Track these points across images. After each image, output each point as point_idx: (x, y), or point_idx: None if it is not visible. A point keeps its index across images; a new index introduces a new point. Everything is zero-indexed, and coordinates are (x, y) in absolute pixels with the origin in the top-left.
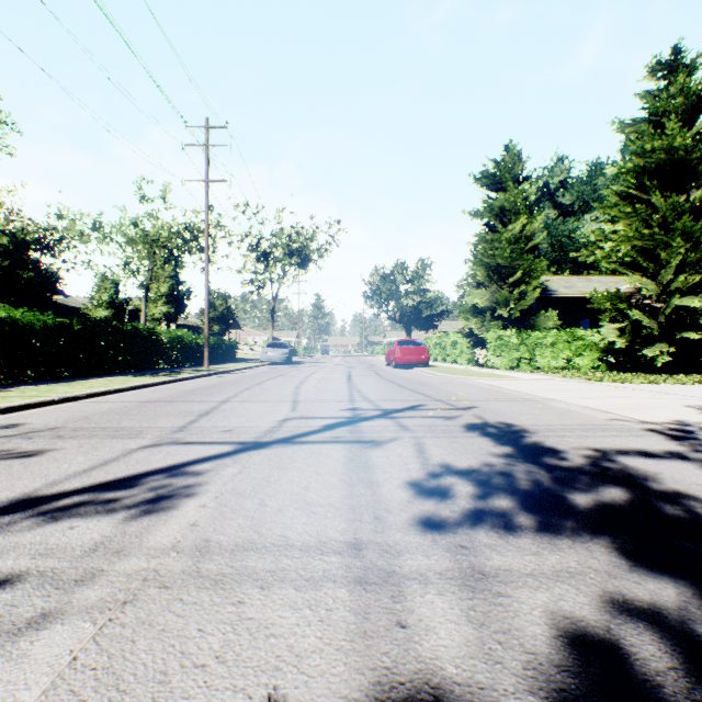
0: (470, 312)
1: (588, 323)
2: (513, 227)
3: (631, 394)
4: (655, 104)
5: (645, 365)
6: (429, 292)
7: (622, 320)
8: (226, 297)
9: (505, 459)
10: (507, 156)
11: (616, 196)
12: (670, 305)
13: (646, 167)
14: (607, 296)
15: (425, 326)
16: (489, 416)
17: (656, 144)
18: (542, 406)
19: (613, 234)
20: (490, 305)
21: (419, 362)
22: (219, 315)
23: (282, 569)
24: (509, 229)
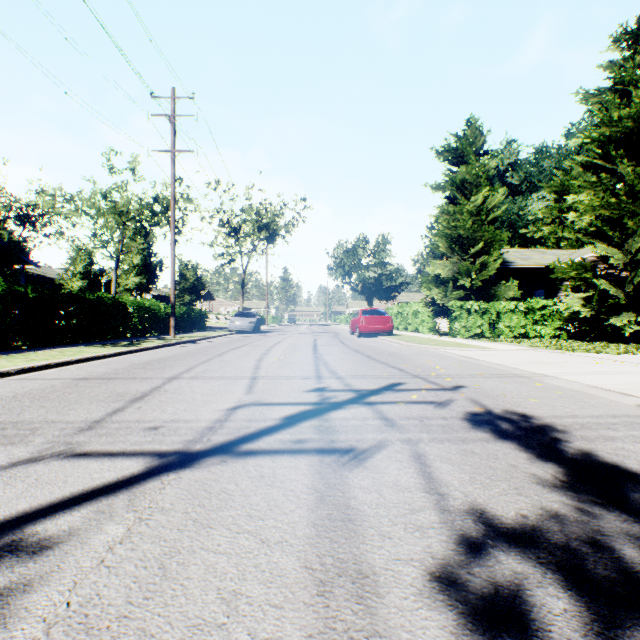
0: (431, 282)
1: (543, 293)
2: (475, 199)
3: (625, 368)
4: (621, 73)
5: (605, 334)
6: (389, 265)
7: (585, 290)
8: (197, 269)
9: (567, 494)
10: (469, 130)
11: (580, 167)
12: (639, 274)
13: (612, 136)
14: (571, 266)
15: (385, 297)
16: (488, 400)
17: (624, 112)
18: (540, 385)
19: (559, 211)
20: (452, 275)
21: (383, 331)
22: (190, 285)
23: None
24: (471, 201)
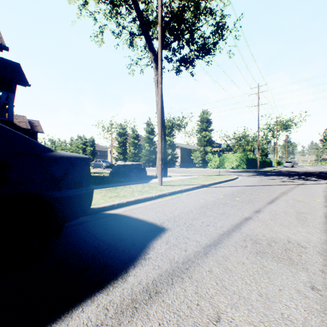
0: None
1: None
2: None
3: None
4: None
5: None
6: None
7: None
8: (266, 148)
9: None
10: None
11: None
12: None
13: None
14: None
15: None
16: None
17: None
18: None
19: None
20: None
21: None
22: (264, 153)
23: (318, 171)
24: None
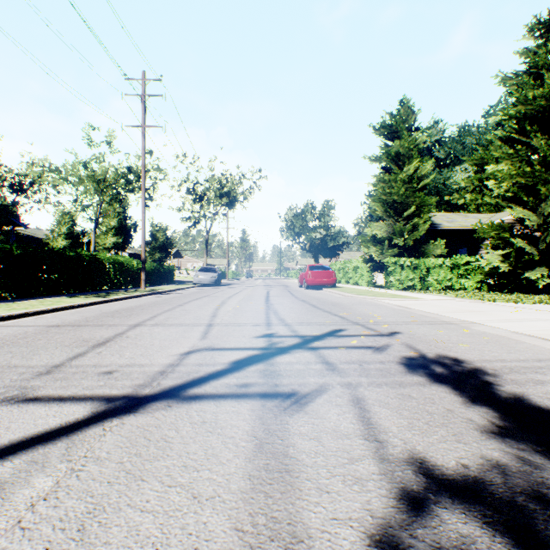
0: (370, 241)
1: (466, 251)
2: (407, 169)
3: (542, 315)
4: (535, 58)
5: (520, 287)
6: (333, 227)
7: (504, 248)
8: (166, 230)
9: (506, 441)
10: (402, 109)
11: (499, 140)
12: None
13: (527, 113)
14: (491, 227)
15: (329, 254)
16: (422, 345)
17: (537, 92)
18: (468, 331)
19: (479, 181)
20: (387, 235)
21: (328, 284)
22: (160, 245)
23: None
24: (404, 171)
